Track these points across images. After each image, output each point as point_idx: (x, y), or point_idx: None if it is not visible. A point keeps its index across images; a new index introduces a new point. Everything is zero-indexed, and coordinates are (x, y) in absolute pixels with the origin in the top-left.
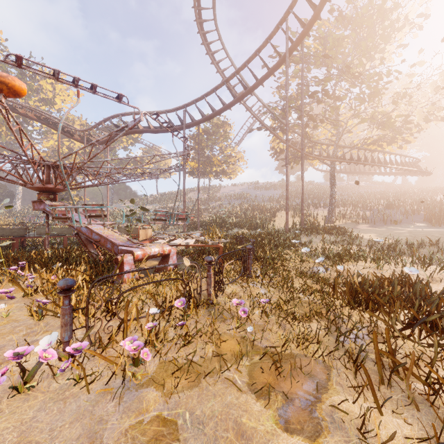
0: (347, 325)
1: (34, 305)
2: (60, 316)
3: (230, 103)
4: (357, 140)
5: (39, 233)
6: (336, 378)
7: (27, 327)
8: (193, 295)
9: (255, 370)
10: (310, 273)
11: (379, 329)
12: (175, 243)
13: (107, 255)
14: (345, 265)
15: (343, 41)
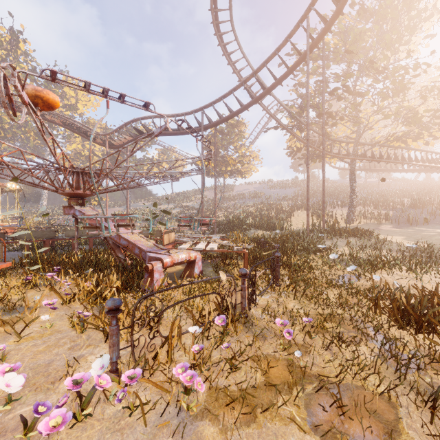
0: (402, 351)
1: (75, 316)
2: (101, 330)
3: (248, 103)
4: (379, 137)
5: (67, 235)
6: (406, 419)
7: (70, 339)
8: (230, 310)
9: (312, 404)
10: (340, 282)
11: (438, 356)
12: (199, 248)
13: (134, 260)
14: (377, 273)
15: (365, 35)
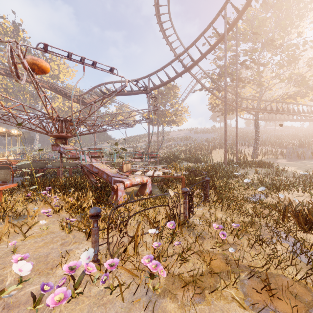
0: (310, 248)
1: (64, 221)
2: (83, 231)
3: (181, 71)
4: (276, 95)
5: (54, 166)
6: None
7: (61, 238)
8: (177, 218)
9: (246, 287)
10: (253, 199)
11: None
12: (149, 174)
13: (102, 183)
14: (280, 193)
15: (266, 21)
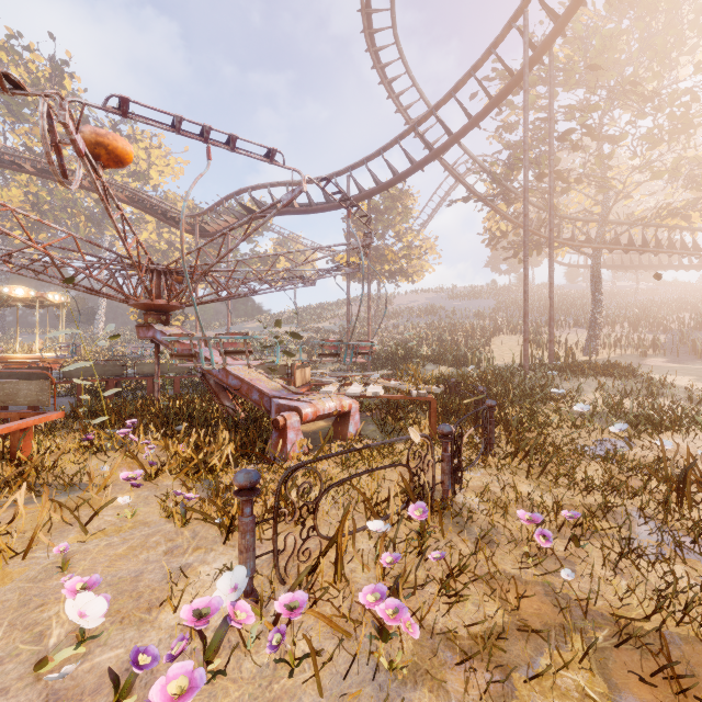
0: None
1: (170, 499)
2: (215, 523)
3: (423, 159)
4: (641, 210)
5: (140, 372)
6: None
7: (165, 536)
8: (429, 494)
9: (611, 668)
10: (598, 451)
11: None
12: (355, 392)
13: (250, 411)
14: (663, 437)
15: (619, 39)
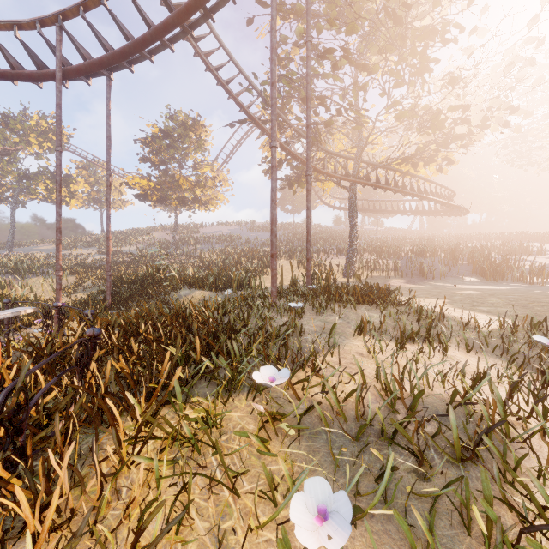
0: None
1: None
2: None
3: (163, 21)
4: (384, 158)
5: None
6: None
7: None
8: None
9: None
10: None
11: None
12: None
13: None
14: None
15: None
